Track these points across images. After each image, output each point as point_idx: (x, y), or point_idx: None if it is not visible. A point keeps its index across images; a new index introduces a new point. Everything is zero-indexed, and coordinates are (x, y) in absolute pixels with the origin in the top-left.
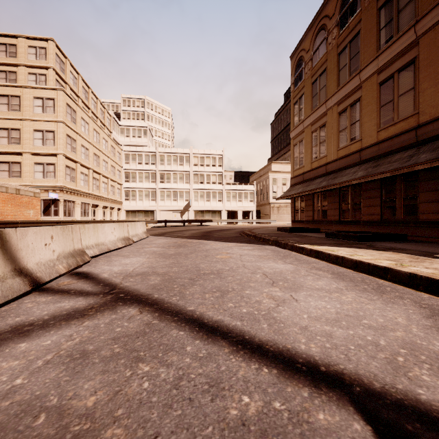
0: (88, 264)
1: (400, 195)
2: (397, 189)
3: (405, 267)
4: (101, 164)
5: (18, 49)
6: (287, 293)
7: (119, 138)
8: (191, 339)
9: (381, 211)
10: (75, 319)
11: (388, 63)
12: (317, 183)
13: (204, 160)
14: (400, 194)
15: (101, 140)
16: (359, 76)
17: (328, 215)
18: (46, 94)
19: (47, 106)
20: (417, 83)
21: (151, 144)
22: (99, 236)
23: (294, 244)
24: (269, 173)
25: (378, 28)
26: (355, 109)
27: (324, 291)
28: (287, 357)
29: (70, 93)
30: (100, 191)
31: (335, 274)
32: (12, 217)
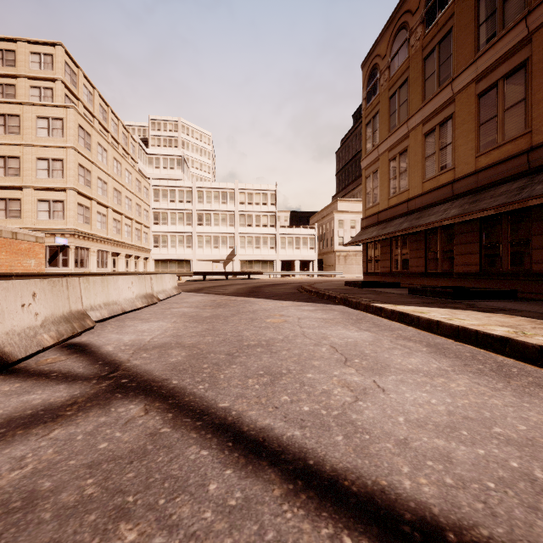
0: (90, 331)
1: (506, 239)
2: (502, 232)
3: (530, 336)
4: (123, 201)
5: (18, 56)
6: (368, 378)
7: (147, 169)
8: (218, 467)
9: (480, 260)
10: (40, 426)
11: (490, 68)
12: (397, 225)
13: (252, 197)
14: (507, 238)
15: (123, 171)
16: (451, 86)
17: (410, 265)
18: (52, 113)
19: (54, 128)
20: (529, 92)
21: (186, 177)
22: (110, 293)
23: (369, 303)
24: (334, 213)
25: (476, 23)
26: (446, 129)
27: (421, 375)
28: (382, 508)
29: (84, 112)
30: (122, 236)
31: (431, 346)
32: (6, 268)
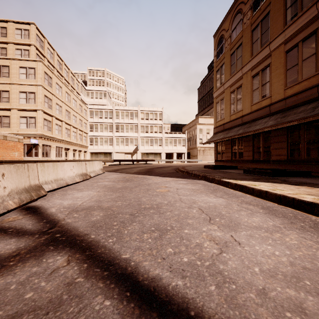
0: (43, 198)
1: (303, 139)
2: (301, 135)
3: None
4: (71, 118)
5: (8, 31)
6: (227, 233)
7: (86, 99)
8: (116, 318)
9: (287, 152)
10: None
11: (293, 35)
12: (235, 131)
13: (148, 115)
14: (304, 139)
15: (71, 100)
16: (269, 47)
17: (243, 155)
18: (28, 64)
19: (30, 74)
20: (318, 49)
21: (109, 103)
22: (59, 173)
23: (220, 179)
24: (196, 125)
25: (285, 8)
26: (266, 73)
27: (263, 231)
28: None
29: (48, 64)
30: (71, 138)
31: (265, 208)
32: (0, 157)
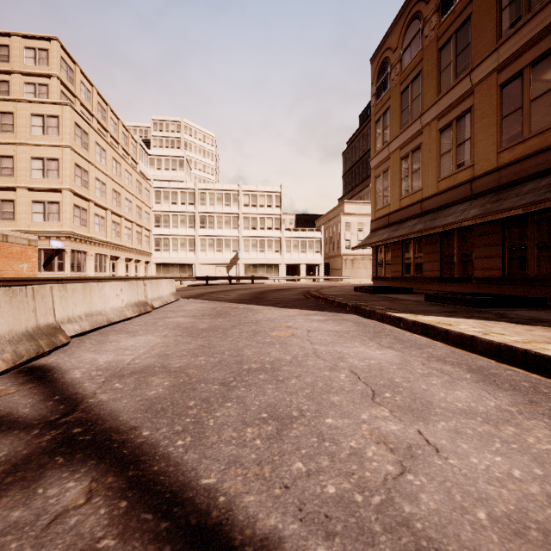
0: (63, 349)
1: (532, 241)
2: (528, 233)
3: None
4: (122, 203)
5: (12, 51)
6: (410, 426)
7: (148, 171)
8: None
9: (502, 264)
10: None
11: (514, 55)
12: (410, 226)
13: (256, 199)
14: (533, 240)
15: (122, 172)
16: (469, 77)
17: (424, 269)
18: (47, 110)
19: (49, 126)
20: None
21: (189, 179)
22: (94, 302)
23: (386, 312)
24: (340, 215)
25: (498, 8)
26: (464, 123)
27: (480, 420)
28: None
29: (82, 110)
30: (121, 239)
31: (475, 371)
32: None
